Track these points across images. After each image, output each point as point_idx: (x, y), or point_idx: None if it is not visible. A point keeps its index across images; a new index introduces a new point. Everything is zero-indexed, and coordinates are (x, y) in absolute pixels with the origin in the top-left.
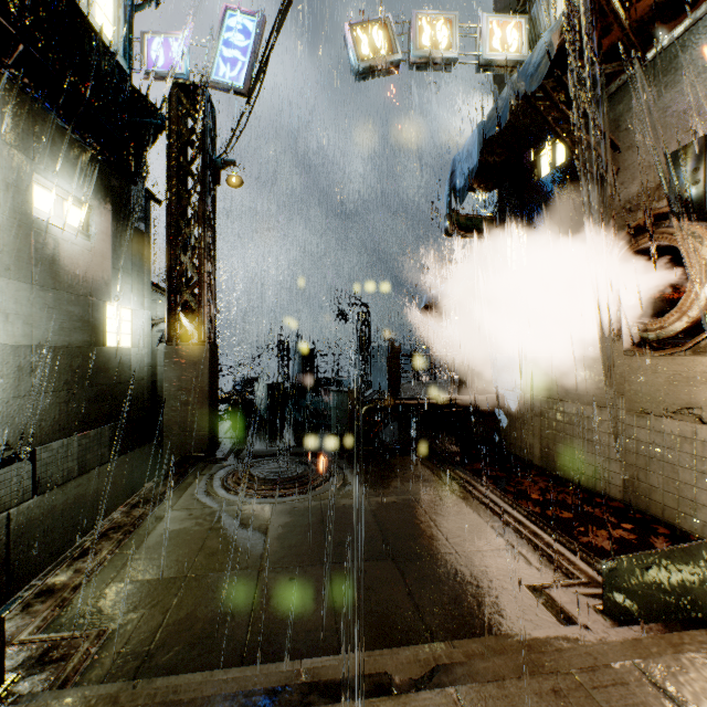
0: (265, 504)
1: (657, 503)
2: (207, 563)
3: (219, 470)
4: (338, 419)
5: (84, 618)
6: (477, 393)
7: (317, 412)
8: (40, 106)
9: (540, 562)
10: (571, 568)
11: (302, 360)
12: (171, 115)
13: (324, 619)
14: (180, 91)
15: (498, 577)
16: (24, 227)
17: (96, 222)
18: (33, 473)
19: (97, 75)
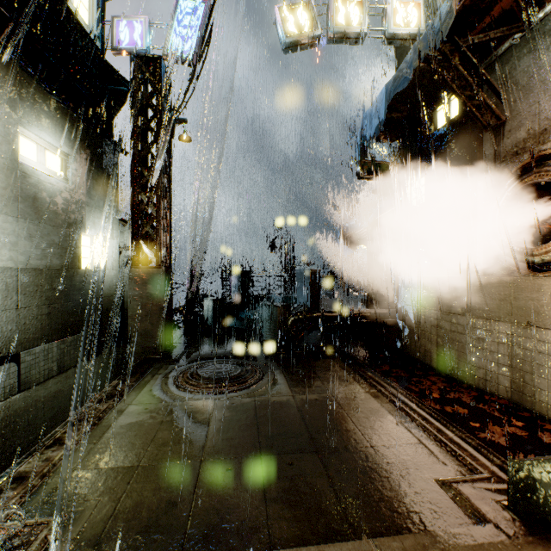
0: (208, 400)
1: (542, 402)
2: (156, 454)
3: (172, 370)
4: (269, 328)
5: (47, 504)
6: (383, 307)
7: (253, 322)
8: (24, 71)
9: (446, 457)
10: (474, 463)
11: (240, 280)
12: (134, 82)
13: (256, 509)
14: (142, 62)
15: (410, 470)
16: (11, 170)
17: (73, 168)
18: (18, 373)
19: (75, 50)
